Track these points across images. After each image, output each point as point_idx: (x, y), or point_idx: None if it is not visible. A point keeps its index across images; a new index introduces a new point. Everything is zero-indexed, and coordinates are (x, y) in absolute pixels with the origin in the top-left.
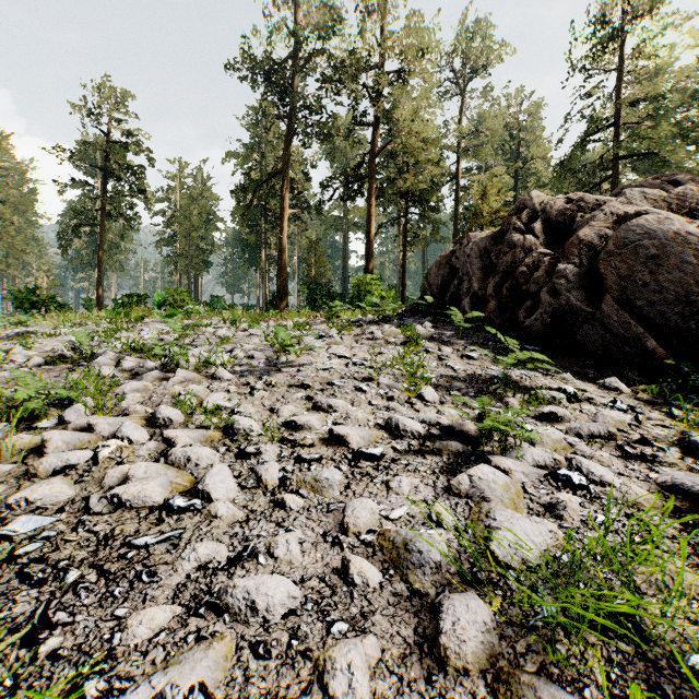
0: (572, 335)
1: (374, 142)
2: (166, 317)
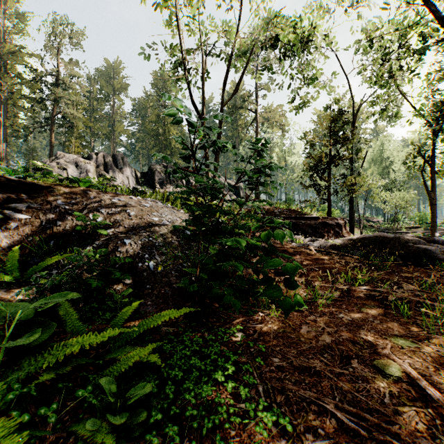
0: None
1: (54, 110)
2: None
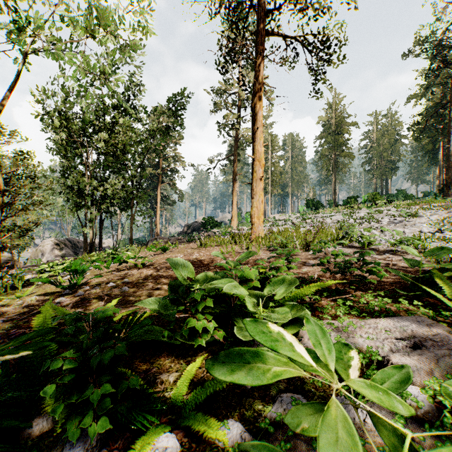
0: None
1: None
2: (367, 207)
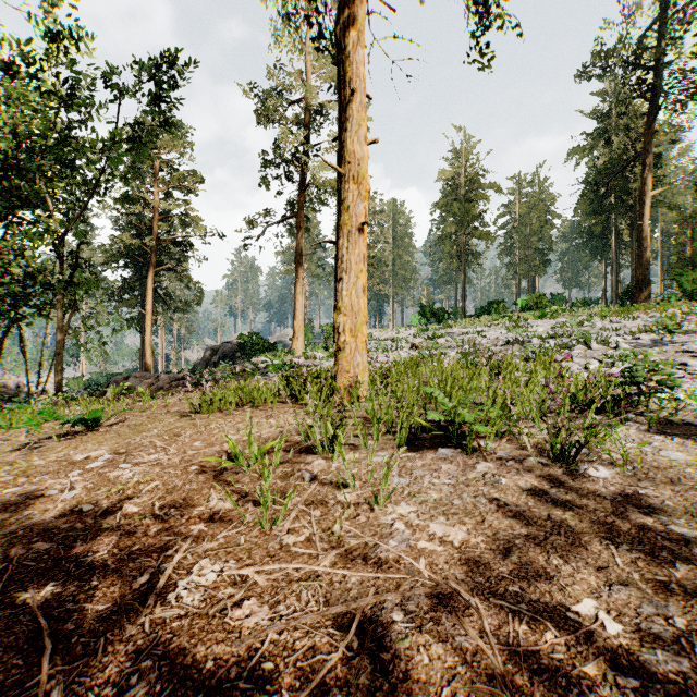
0: None
1: None
2: (539, 317)
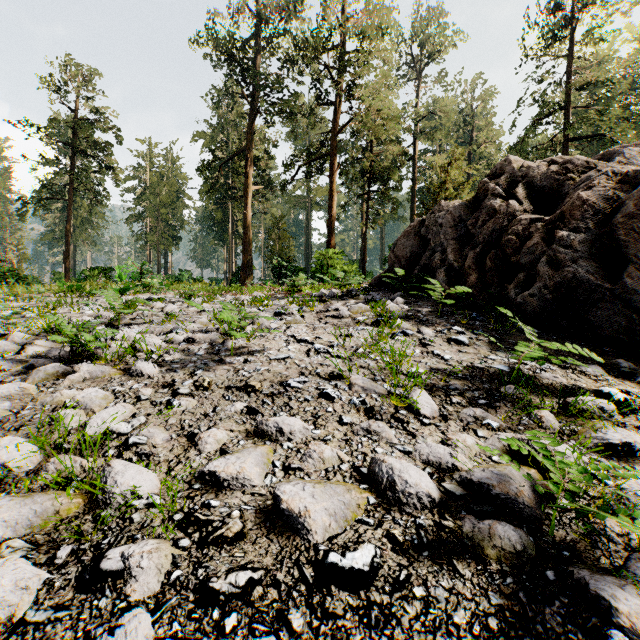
0: (582, 315)
1: (335, 120)
2: (120, 290)
